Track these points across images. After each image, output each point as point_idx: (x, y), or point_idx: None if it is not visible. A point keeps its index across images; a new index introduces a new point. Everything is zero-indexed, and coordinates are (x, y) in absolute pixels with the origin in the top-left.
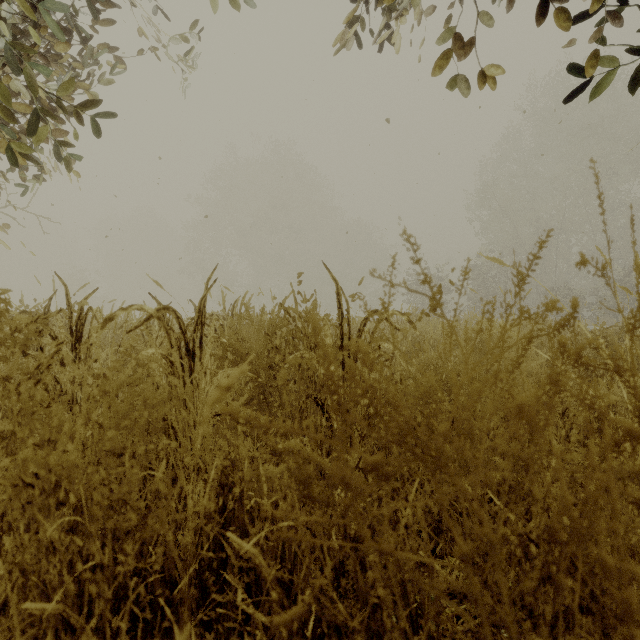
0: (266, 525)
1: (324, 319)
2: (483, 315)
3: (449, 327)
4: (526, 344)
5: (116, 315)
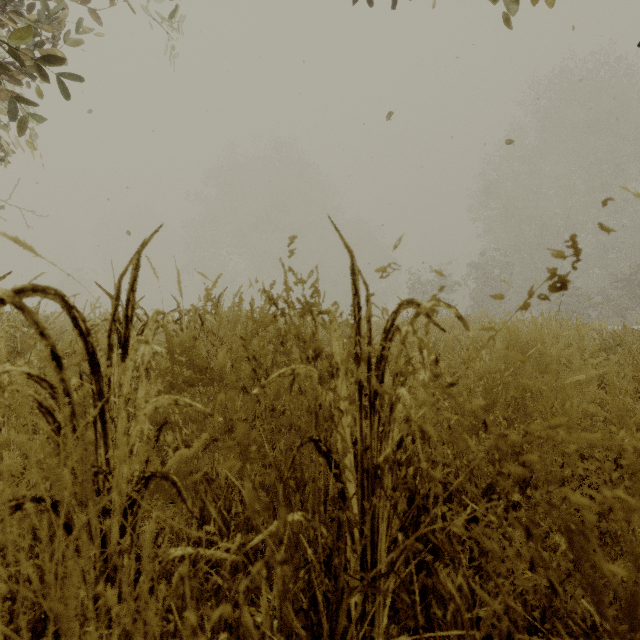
0: None
1: (331, 312)
2: None
3: None
4: None
5: None
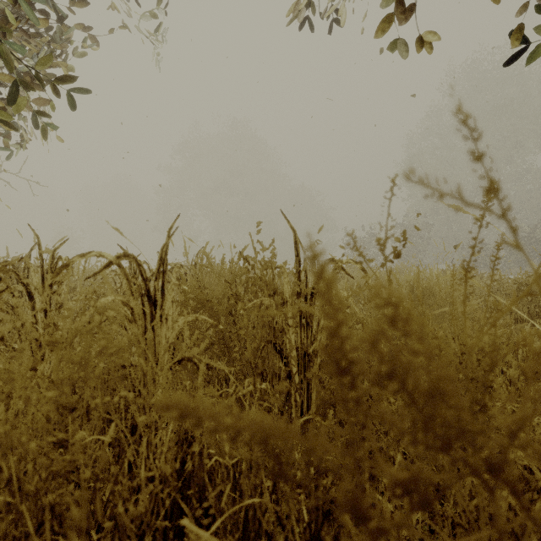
0: (227, 487)
1: (282, 267)
2: None
3: (464, 270)
4: None
5: (73, 261)
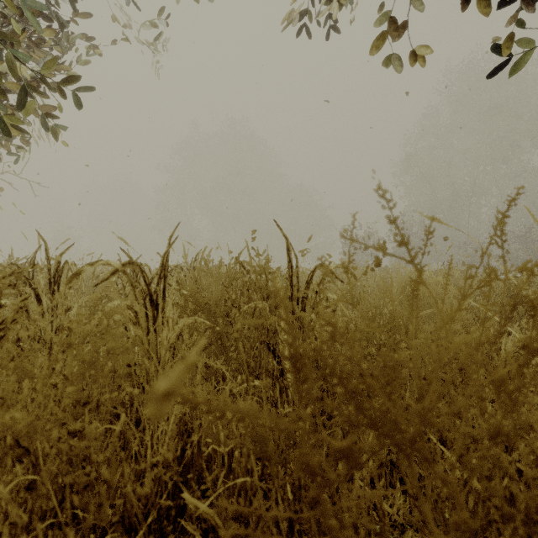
0: (222, 472)
1: (275, 272)
2: (465, 281)
3: (411, 288)
4: (509, 312)
5: (83, 270)
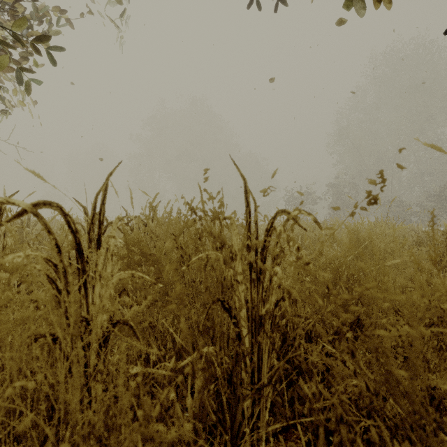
0: None
1: (231, 218)
2: None
3: None
4: None
5: None
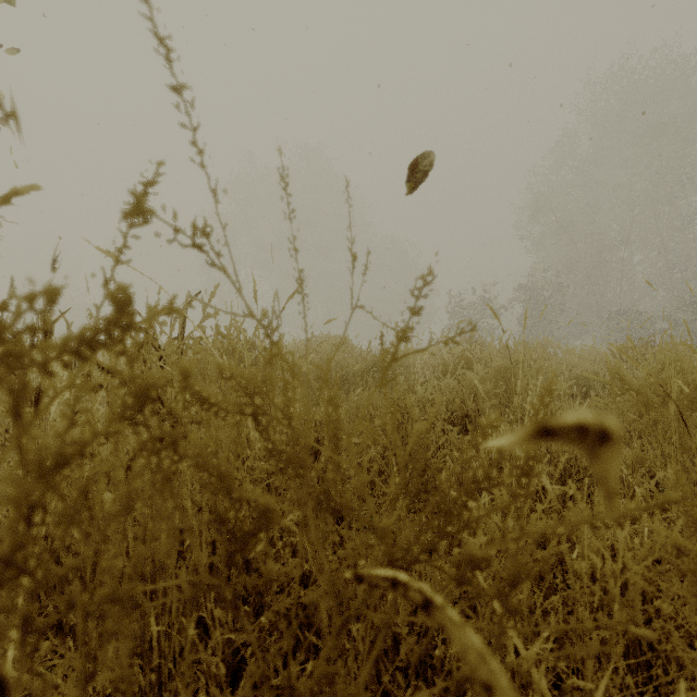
0: None
1: None
2: None
3: None
4: None
5: None
